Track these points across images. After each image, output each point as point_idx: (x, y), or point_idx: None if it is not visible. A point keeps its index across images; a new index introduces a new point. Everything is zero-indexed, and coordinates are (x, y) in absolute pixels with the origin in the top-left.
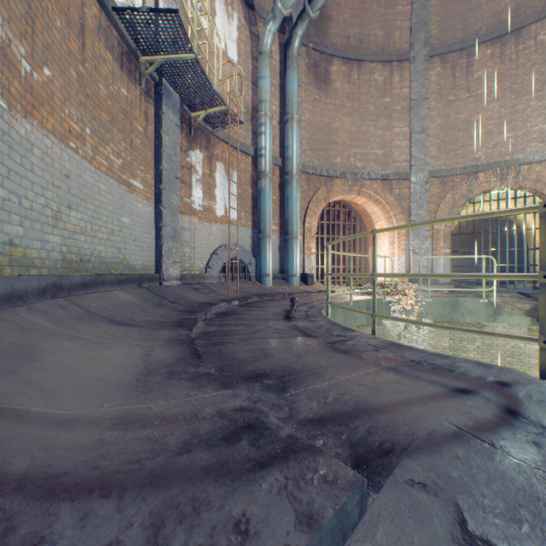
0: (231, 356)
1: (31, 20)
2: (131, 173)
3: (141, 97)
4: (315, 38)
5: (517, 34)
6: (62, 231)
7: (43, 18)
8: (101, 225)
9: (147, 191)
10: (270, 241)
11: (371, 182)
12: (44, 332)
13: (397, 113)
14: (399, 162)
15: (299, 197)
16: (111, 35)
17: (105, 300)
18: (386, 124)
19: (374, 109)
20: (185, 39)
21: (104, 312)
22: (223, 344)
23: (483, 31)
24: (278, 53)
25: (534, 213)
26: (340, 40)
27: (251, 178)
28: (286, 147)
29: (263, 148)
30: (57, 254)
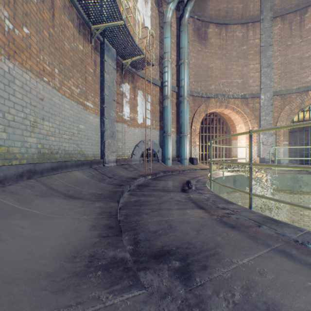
0: (145, 227)
1: None
2: (85, 98)
3: (91, 51)
4: (198, 12)
5: None
6: (38, 134)
7: None
8: (66, 130)
9: (95, 109)
10: (171, 138)
11: (234, 100)
12: (5, 212)
13: (251, 55)
14: (253, 86)
15: (188, 110)
16: (72, 11)
17: (65, 179)
18: (243, 63)
19: (236, 54)
20: (117, 11)
21: (62, 188)
22: (140, 214)
23: None
24: (175, 23)
25: None
26: (214, 12)
27: (159, 100)
28: (180, 80)
29: (166, 81)
30: (34, 150)
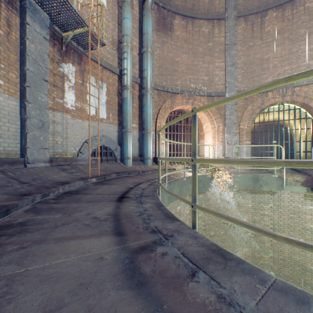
0: None
1: None
2: None
3: (0, 4)
4: (163, 0)
5: (292, 3)
6: None
7: None
8: None
9: (9, 87)
10: (131, 134)
11: (200, 97)
12: None
13: (217, 53)
14: (218, 85)
15: (152, 105)
16: None
17: None
18: (210, 60)
19: (203, 50)
20: None
21: None
22: None
23: (271, 1)
24: (138, 6)
25: (300, 119)
26: (180, 3)
27: (117, 90)
28: (143, 70)
29: (125, 68)
30: None
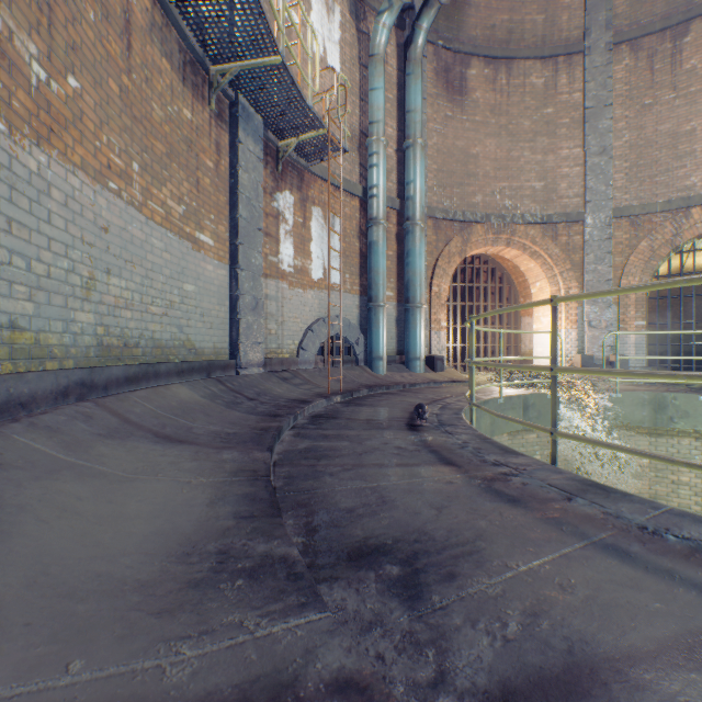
0: (329, 502)
1: (47, 6)
2: (197, 224)
3: (210, 122)
4: (446, 33)
5: None
6: (97, 306)
7: (67, 6)
8: (155, 296)
9: (219, 248)
10: (385, 312)
11: (526, 228)
12: (40, 467)
13: (564, 128)
14: (567, 198)
15: (423, 251)
16: (169, 36)
17: (155, 401)
18: (547, 146)
19: (531, 125)
20: (268, 35)
21: (150, 421)
22: (318, 475)
23: None
24: (395, 56)
25: None
26: (482, 32)
27: (358, 227)
28: (406, 183)
29: (374, 185)
30: (89, 338)
